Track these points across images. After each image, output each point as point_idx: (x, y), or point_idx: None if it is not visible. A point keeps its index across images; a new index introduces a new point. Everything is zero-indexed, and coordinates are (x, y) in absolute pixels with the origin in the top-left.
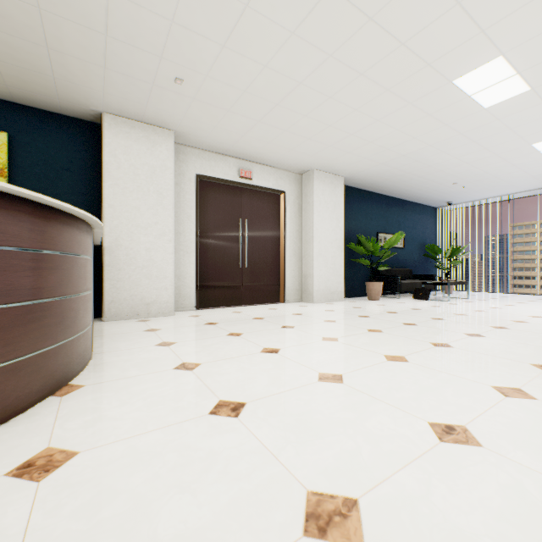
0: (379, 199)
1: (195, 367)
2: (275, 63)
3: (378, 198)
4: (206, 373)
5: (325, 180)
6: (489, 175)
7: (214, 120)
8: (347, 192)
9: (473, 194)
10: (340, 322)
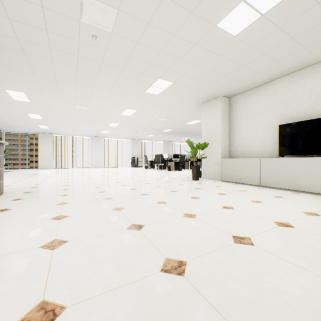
0: None
1: None
2: None
3: None
4: None
5: None
6: (23, 127)
7: None
8: None
9: (13, 130)
10: None
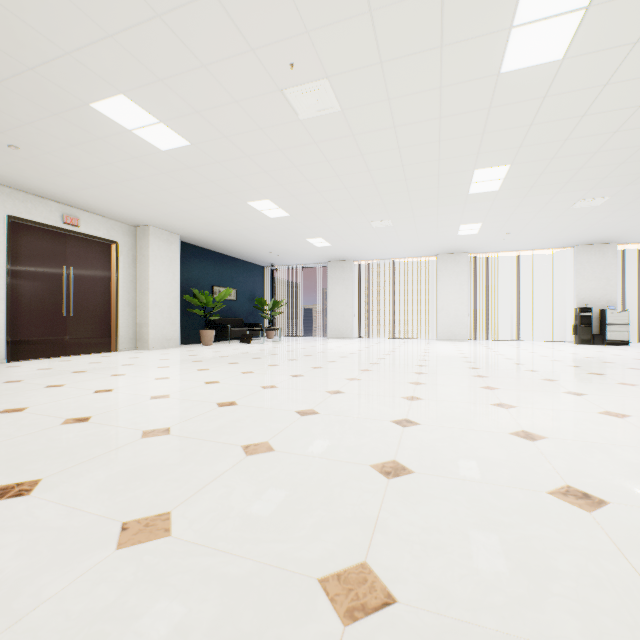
0: (215, 256)
1: (63, 385)
2: (119, 165)
3: (214, 255)
4: (75, 386)
5: (162, 237)
6: (291, 251)
7: (44, 175)
8: (184, 248)
9: (287, 261)
10: (173, 359)
